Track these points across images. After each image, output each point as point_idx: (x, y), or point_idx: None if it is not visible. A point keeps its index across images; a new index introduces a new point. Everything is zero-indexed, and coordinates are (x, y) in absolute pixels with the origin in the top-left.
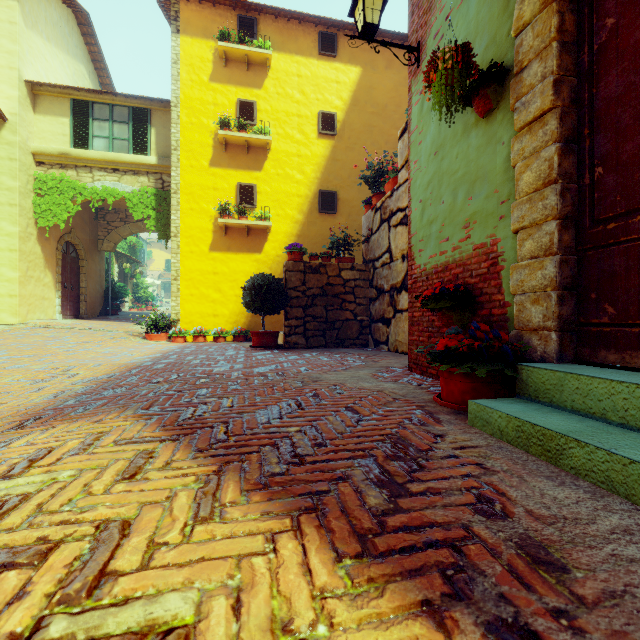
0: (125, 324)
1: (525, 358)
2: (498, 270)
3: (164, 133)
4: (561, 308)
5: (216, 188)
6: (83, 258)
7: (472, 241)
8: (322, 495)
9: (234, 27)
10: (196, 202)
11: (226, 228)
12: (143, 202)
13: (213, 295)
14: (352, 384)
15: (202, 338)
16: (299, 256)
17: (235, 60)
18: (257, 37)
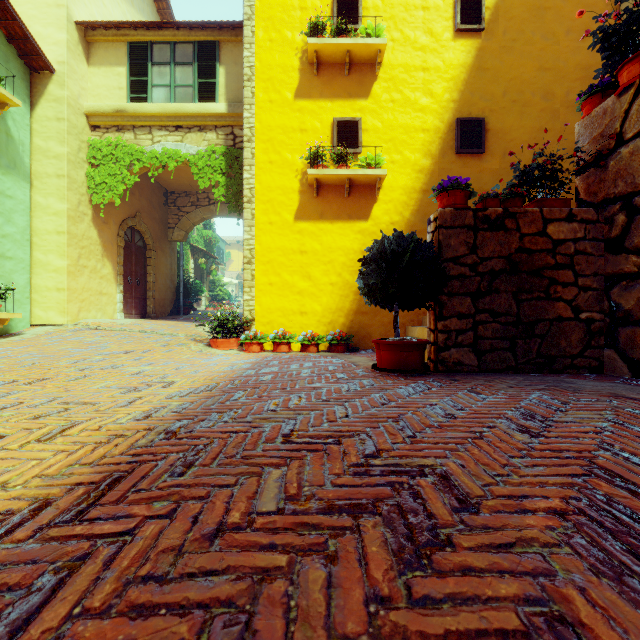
0: (192, 325)
1: None
2: None
3: (235, 71)
4: None
5: (304, 129)
6: (151, 248)
7: None
8: None
9: None
10: (276, 152)
11: (317, 186)
12: (210, 165)
13: (299, 284)
14: None
15: (285, 346)
16: (463, 199)
17: None
18: None
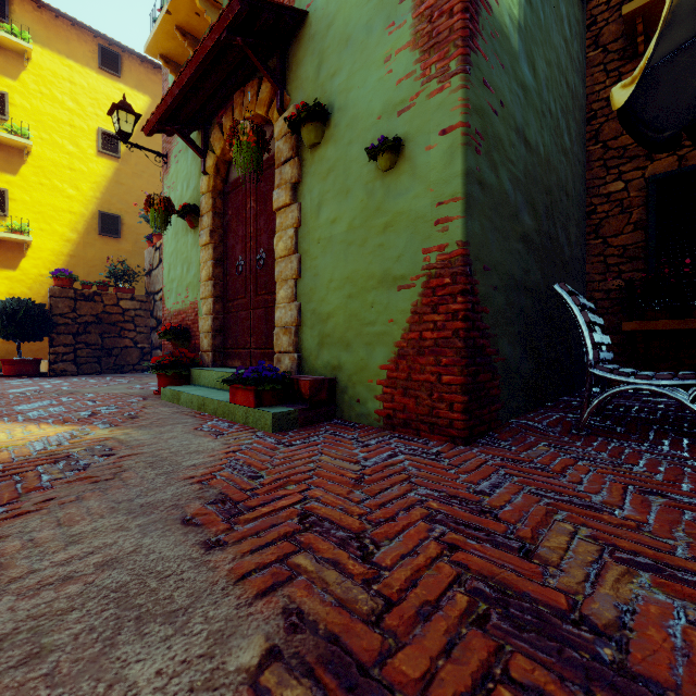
0: None
1: (203, 366)
2: (198, 319)
3: None
4: (214, 341)
5: None
6: None
7: (189, 299)
8: (53, 419)
9: None
10: None
11: None
12: None
13: None
14: (105, 392)
15: None
16: (68, 282)
17: None
18: (10, 18)
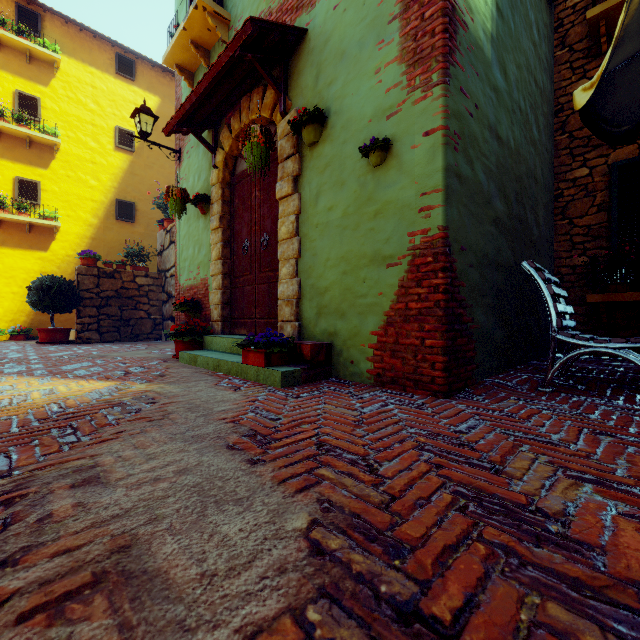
0: None
1: (214, 334)
2: (208, 293)
3: None
4: (223, 312)
5: None
6: None
7: (200, 276)
8: (97, 376)
9: (11, 13)
10: None
11: None
12: None
13: None
14: (130, 356)
15: None
16: (93, 262)
17: (12, 48)
18: (42, 33)
